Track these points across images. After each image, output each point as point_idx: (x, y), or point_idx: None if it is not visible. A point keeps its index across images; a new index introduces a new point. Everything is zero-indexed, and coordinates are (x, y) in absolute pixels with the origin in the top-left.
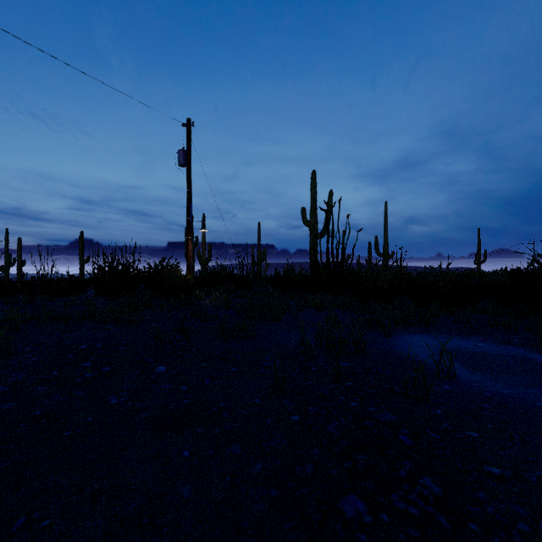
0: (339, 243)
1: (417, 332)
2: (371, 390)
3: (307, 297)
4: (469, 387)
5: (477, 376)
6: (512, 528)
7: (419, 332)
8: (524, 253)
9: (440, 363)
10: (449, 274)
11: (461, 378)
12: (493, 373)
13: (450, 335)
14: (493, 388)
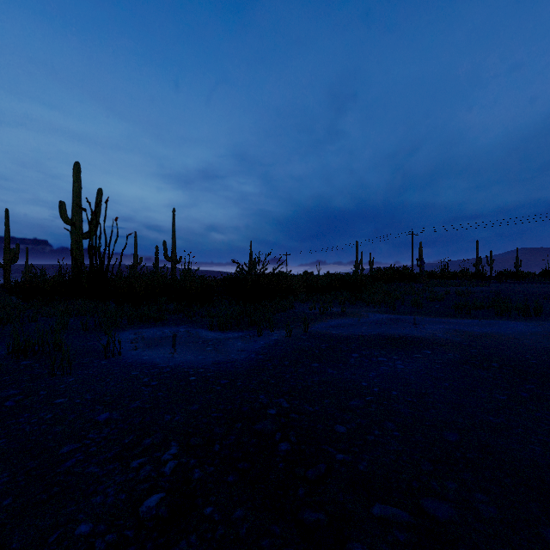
0: (105, 246)
1: (144, 327)
2: (26, 378)
3: (56, 305)
4: (124, 359)
5: (142, 351)
6: (26, 423)
7: (145, 327)
8: (237, 263)
9: (107, 346)
10: (197, 278)
11: (127, 355)
12: (158, 347)
13: (168, 326)
14: (141, 356)
